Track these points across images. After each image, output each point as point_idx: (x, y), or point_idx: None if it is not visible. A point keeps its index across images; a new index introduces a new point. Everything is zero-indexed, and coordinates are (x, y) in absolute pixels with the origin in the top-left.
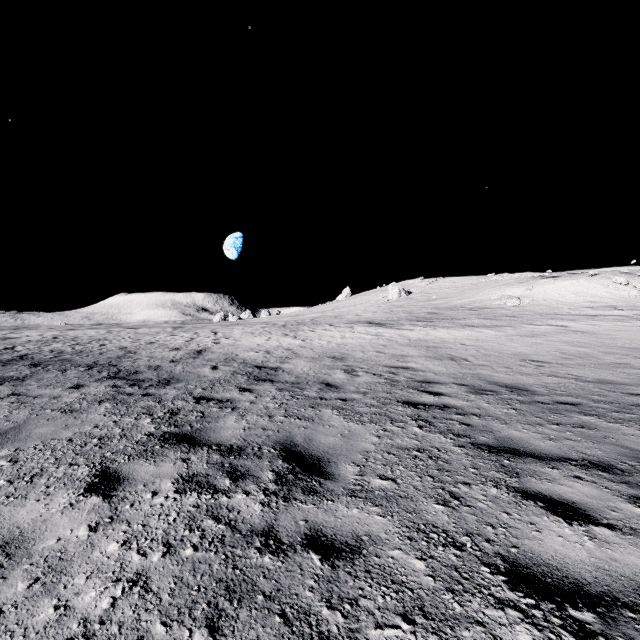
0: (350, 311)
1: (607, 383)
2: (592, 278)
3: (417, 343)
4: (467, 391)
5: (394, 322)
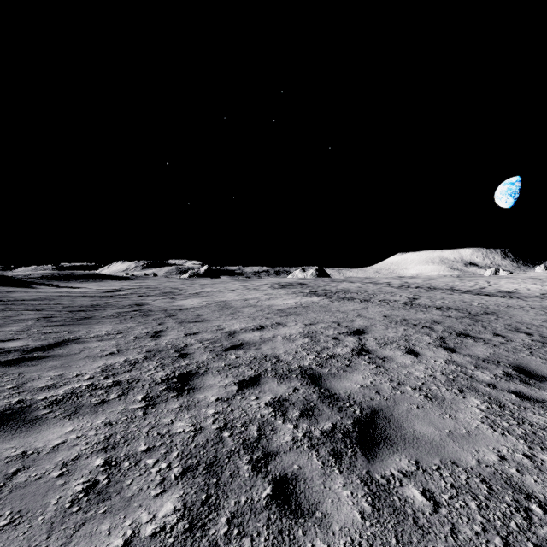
0: None
1: None
2: None
3: None
4: None
5: None
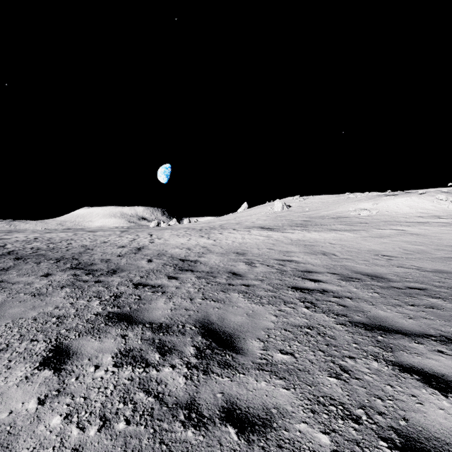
0: (247, 219)
1: (442, 272)
2: (421, 196)
3: (297, 242)
4: (339, 278)
5: (279, 227)
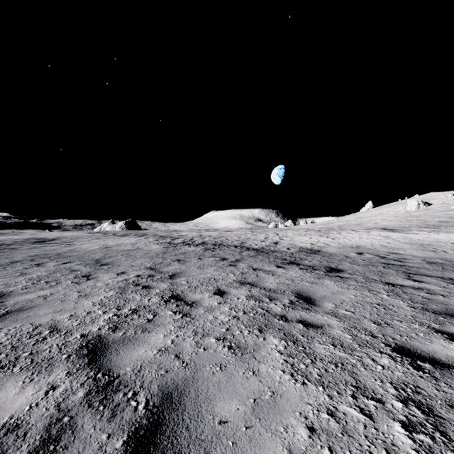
0: (370, 220)
1: None
2: None
3: (415, 242)
4: (424, 262)
5: (404, 228)
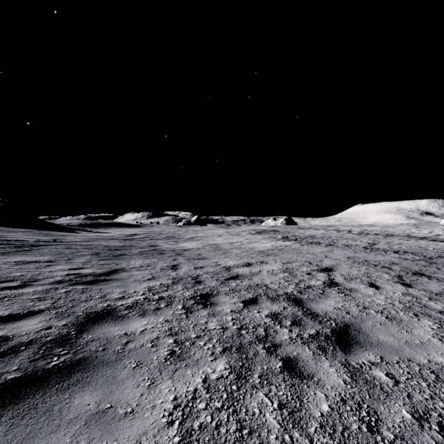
0: None
1: None
2: None
3: None
4: None
5: None
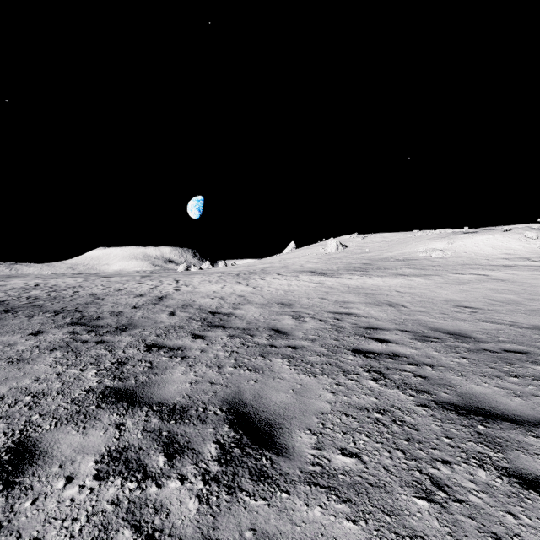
0: (295, 262)
1: None
2: (506, 233)
3: (356, 290)
4: (412, 338)
5: (334, 271)
